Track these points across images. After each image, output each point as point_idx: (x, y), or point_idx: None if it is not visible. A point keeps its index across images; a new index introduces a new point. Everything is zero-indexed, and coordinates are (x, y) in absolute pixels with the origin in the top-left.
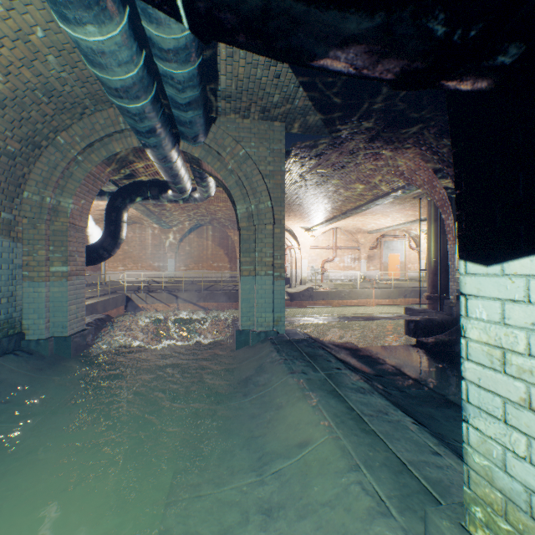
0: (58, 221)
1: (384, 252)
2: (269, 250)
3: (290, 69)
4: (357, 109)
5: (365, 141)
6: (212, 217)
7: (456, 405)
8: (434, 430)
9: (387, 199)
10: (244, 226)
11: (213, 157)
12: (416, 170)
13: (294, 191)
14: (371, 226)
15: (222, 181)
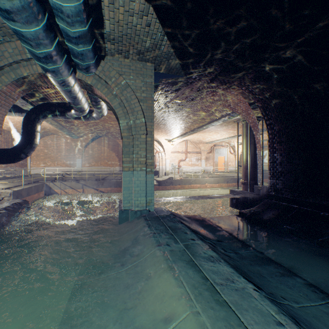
0: None
1: (215, 155)
2: (143, 152)
3: (158, 20)
4: (203, 56)
5: (207, 82)
6: (107, 131)
7: (273, 261)
8: (267, 291)
9: (219, 122)
10: (125, 136)
11: (102, 84)
12: (238, 102)
13: (161, 115)
14: (208, 139)
15: (109, 103)
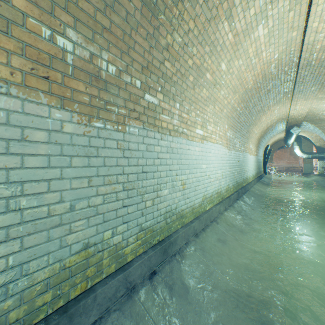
0: (271, 156)
1: None
2: (309, 159)
3: None
4: None
5: None
6: None
7: None
8: None
9: None
10: None
11: None
12: None
13: None
14: None
15: None
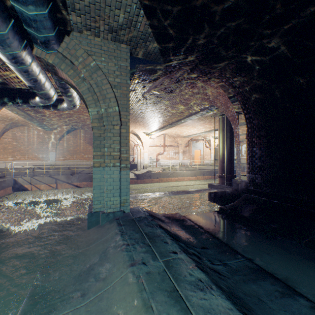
0: None
1: (192, 149)
2: (117, 146)
3: None
4: (184, 40)
5: (187, 72)
6: (83, 123)
7: (267, 274)
8: None
9: (197, 115)
10: (95, 126)
11: (67, 65)
12: (218, 95)
13: (139, 107)
14: (185, 133)
15: (76, 87)
